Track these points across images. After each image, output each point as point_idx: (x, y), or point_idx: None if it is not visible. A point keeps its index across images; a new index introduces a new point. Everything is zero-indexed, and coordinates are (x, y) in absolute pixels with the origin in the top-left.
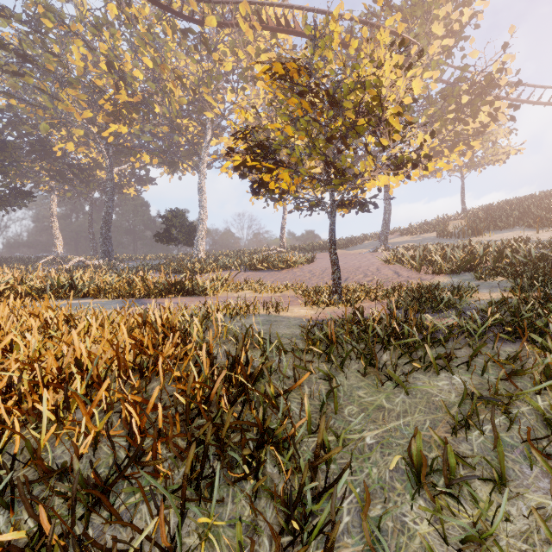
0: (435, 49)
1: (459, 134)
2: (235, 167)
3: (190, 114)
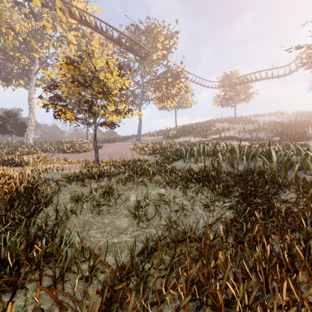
0: (160, 53)
1: (168, 94)
2: (42, 106)
3: (21, 51)
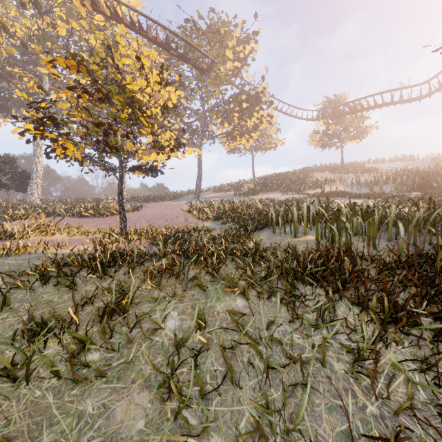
0: (230, 67)
1: (243, 128)
2: (19, 133)
3: (22, 64)
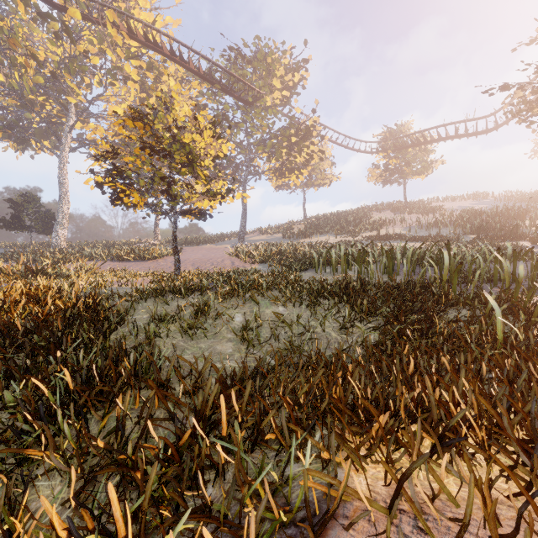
0: (278, 96)
1: (292, 164)
2: (95, 186)
3: (47, 92)
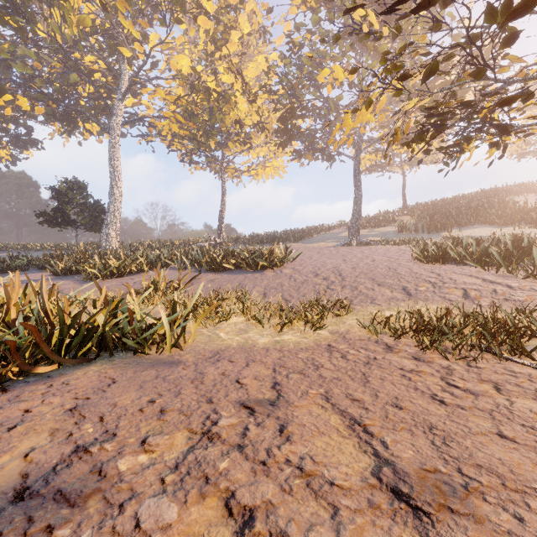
0: None
1: None
2: None
3: (95, 49)
